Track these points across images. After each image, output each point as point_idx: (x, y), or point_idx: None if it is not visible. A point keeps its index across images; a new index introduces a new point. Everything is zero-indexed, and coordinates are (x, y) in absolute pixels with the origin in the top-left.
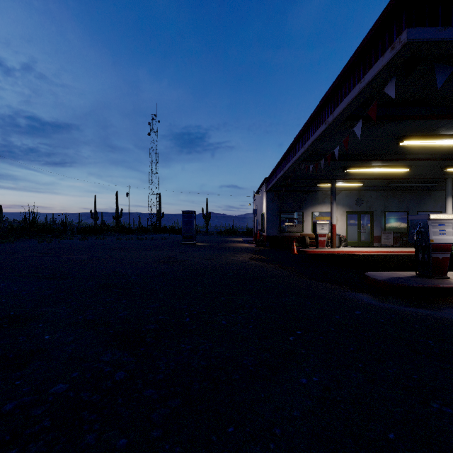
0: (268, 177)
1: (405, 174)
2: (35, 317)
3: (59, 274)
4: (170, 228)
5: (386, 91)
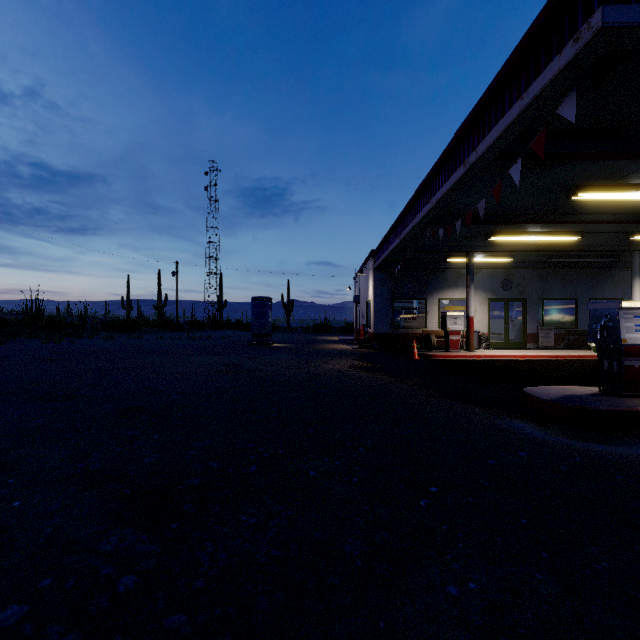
0: (377, 248)
1: (573, 244)
2: (5, 466)
3: (61, 392)
4: (236, 323)
5: (562, 111)
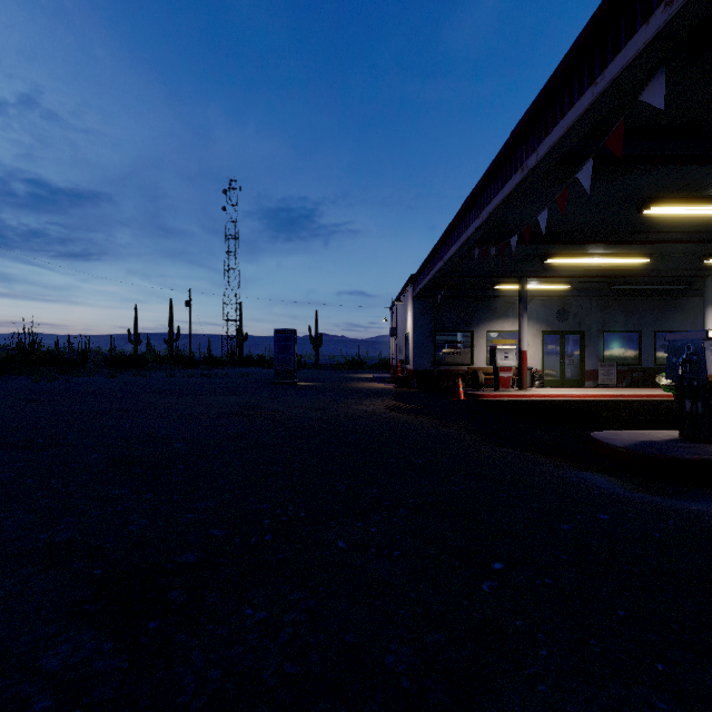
0: (416, 273)
1: (639, 269)
2: None
3: (41, 438)
4: (258, 359)
5: (646, 96)
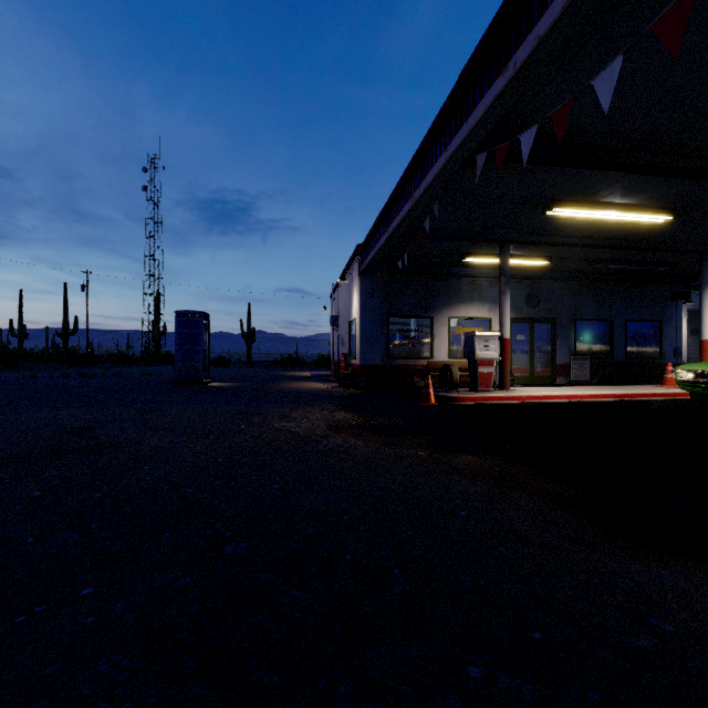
0: (366, 238)
1: (638, 238)
2: None
3: None
4: None
5: None
